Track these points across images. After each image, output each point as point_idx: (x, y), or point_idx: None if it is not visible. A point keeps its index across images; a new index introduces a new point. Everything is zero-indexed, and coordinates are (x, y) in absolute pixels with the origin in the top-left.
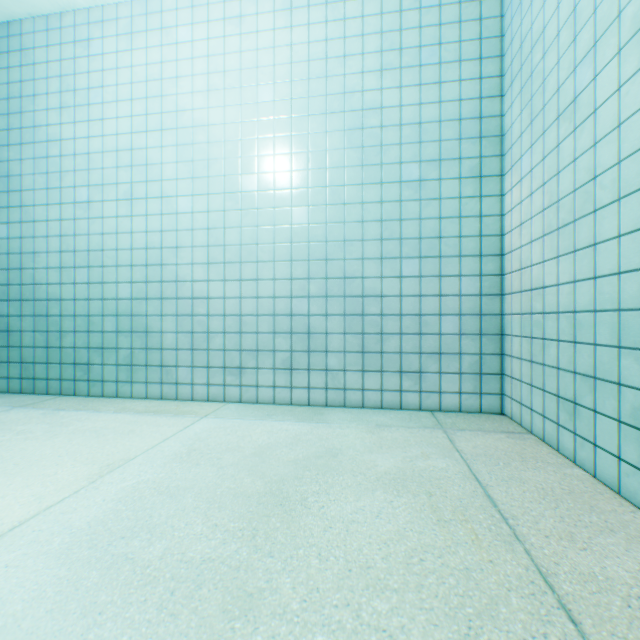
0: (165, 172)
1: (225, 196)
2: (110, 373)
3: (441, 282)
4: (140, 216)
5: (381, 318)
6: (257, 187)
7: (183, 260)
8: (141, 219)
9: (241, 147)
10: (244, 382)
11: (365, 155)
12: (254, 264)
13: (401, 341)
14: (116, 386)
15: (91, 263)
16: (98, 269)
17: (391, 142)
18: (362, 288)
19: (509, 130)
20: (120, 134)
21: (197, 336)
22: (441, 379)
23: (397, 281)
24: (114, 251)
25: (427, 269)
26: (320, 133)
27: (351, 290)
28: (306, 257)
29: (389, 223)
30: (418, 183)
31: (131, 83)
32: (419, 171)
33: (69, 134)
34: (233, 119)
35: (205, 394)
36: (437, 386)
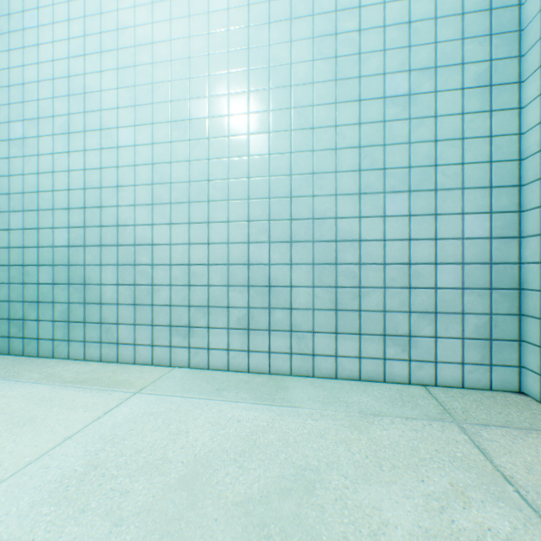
0: (104, 100)
1: (171, 125)
2: (46, 330)
3: (437, 222)
4: (77, 152)
5: (359, 268)
6: (208, 112)
7: (124, 201)
8: (79, 155)
9: (190, 66)
10: (193, 343)
11: (339, 67)
12: (204, 204)
13: (385, 296)
14: (52, 345)
15: (26, 206)
16: (33, 213)
17: (372, 48)
18: (335, 231)
19: (536, 17)
20: (56, 60)
21: (140, 289)
22: (437, 345)
23: (379, 221)
24: (50, 192)
25: (419, 206)
26: (283, 43)
27: (321, 233)
28: (266, 194)
29: (369, 149)
30: (407, 98)
31: (68, 1)
32: (408, 83)
33: (3, 64)
34: (180, 34)
35: (149, 356)
36: (432, 354)
